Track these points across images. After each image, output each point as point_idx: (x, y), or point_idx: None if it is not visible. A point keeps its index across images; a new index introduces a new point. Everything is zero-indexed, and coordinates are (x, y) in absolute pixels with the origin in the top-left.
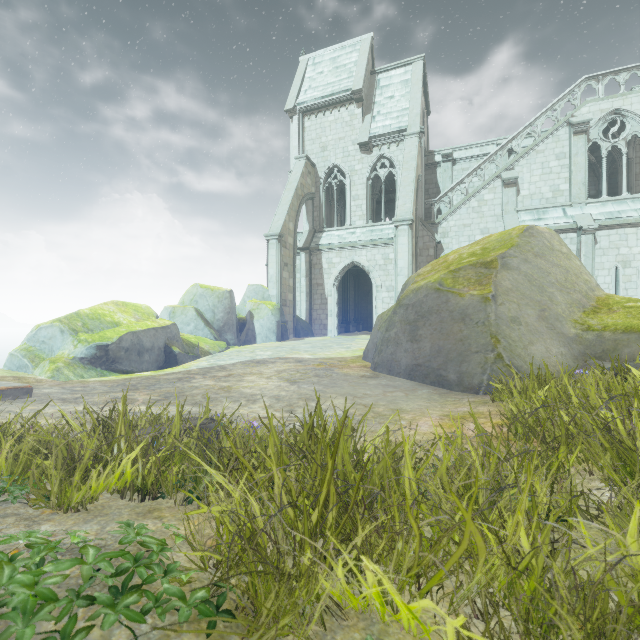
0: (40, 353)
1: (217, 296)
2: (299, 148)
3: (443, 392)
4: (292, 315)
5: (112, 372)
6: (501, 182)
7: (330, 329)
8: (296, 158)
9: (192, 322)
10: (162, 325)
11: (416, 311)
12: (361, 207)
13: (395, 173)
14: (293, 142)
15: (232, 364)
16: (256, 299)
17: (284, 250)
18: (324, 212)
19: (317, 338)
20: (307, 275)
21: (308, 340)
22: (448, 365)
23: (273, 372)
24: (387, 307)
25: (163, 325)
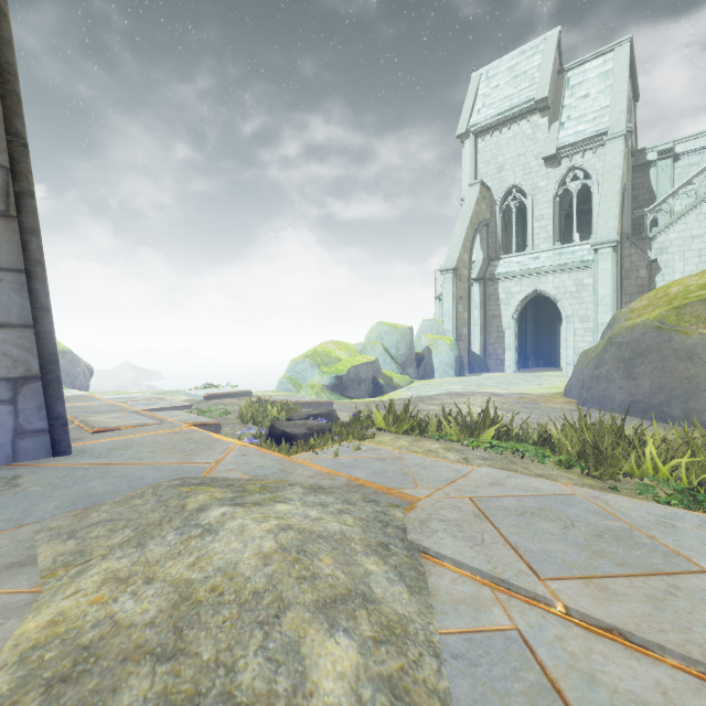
0: (297, 381)
1: (400, 333)
2: (471, 173)
3: (666, 426)
4: (467, 350)
5: (344, 397)
6: None
7: (508, 364)
8: (469, 185)
9: (380, 357)
10: (370, 360)
11: (631, 349)
12: (546, 228)
13: (591, 184)
14: (465, 168)
15: (436, 395)
16: (431, 334)
17: (459, 283)
18: (500, 238)
19: (495, 374)
20: (481, 307)
21: (487, 376)
22: (672, 402)
23: (480, 403)
24: (580, 340)
25: (370, 360)
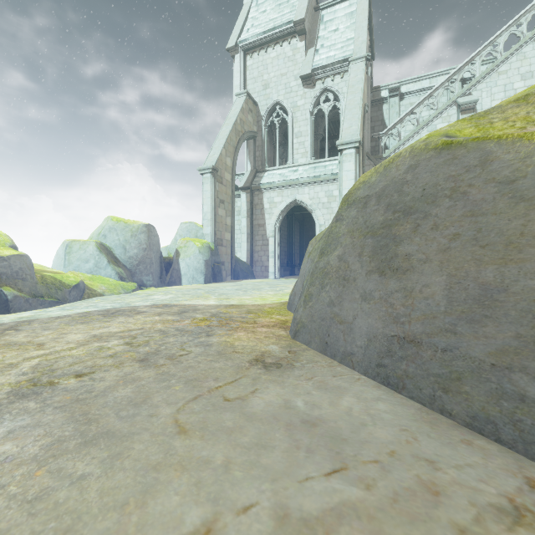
0: None
1: (130, 230)
2: (241, 87)
3: None
4: (230, 256)
5: None
6: (456, 109)
7: (271, 271)
8: (236, 95)
9: (92, 259)
10: None
11: (388, 203)
12: (304, 144)
13: (339, 106)
14: (235, 81)
15: (58, 317)
16: (188, 238)
17: (220, 186)
18: (266, 151)
19: (255, 280)
20: (248, 215)
21: (243, 282)
22: None
23: (75, 341)
24: None
25: None
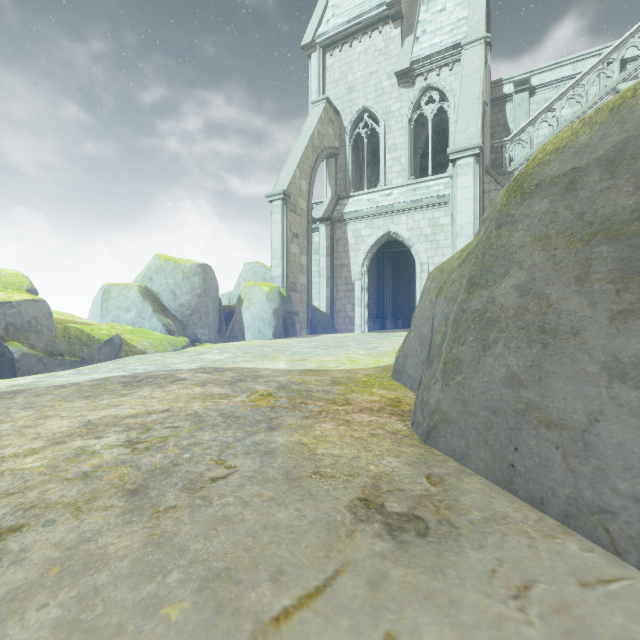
0: None
1: (181, 271)
2: (319, 93)
3: None
4: (305, 304)
5: None
6: None
7: (358, 323)
8: (313, 102)
9: (134, 307)
10: None
11: None
12: (399, 160)
13: (447, 108)
14: (311, 86)
15: (60, 386)
16: (254, 281)
17: (293, 216)
18: (351, 172)
19: (338, 335)
20: (328, 253)
21: (322, 337)
22: None
23: (49, 434)
24: None
25: None
